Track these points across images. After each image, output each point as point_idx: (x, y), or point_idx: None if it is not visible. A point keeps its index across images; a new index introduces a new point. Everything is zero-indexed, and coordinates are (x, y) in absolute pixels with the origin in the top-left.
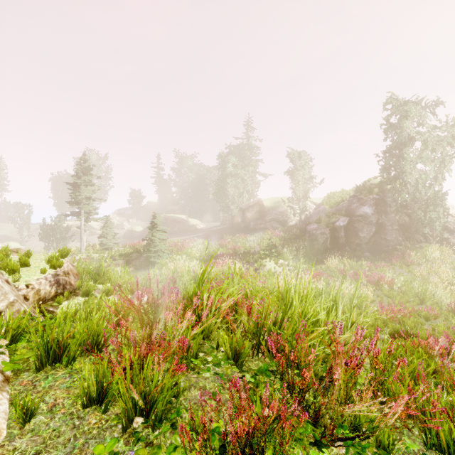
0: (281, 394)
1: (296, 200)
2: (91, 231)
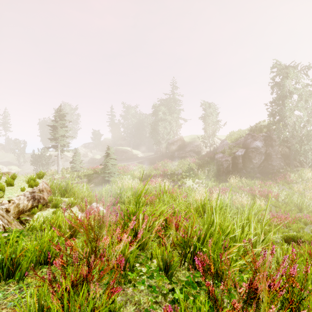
0: None
1: (207, 137)
2: (66, 158)
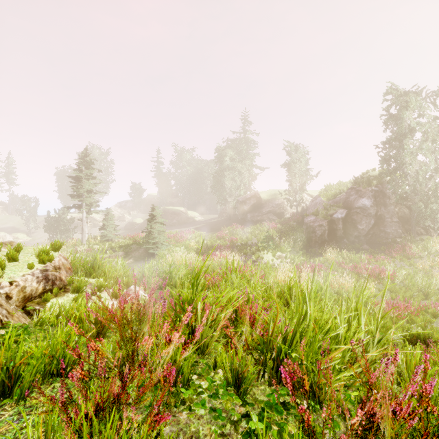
0: None
1: (292, 193)
2: (94, 223)
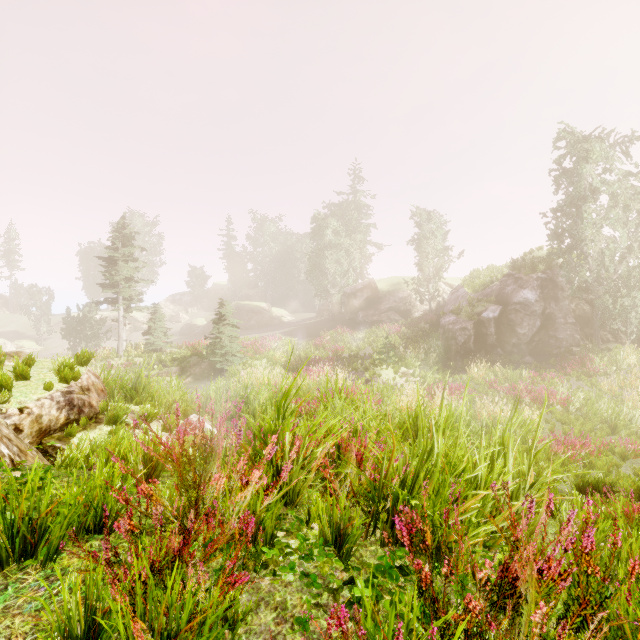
0: (421, 624)
1: (423, 281)
2: (134, 325)
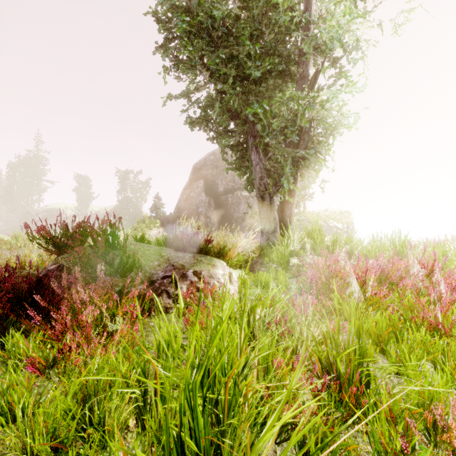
0: None
1: (80, 209)
2: None
